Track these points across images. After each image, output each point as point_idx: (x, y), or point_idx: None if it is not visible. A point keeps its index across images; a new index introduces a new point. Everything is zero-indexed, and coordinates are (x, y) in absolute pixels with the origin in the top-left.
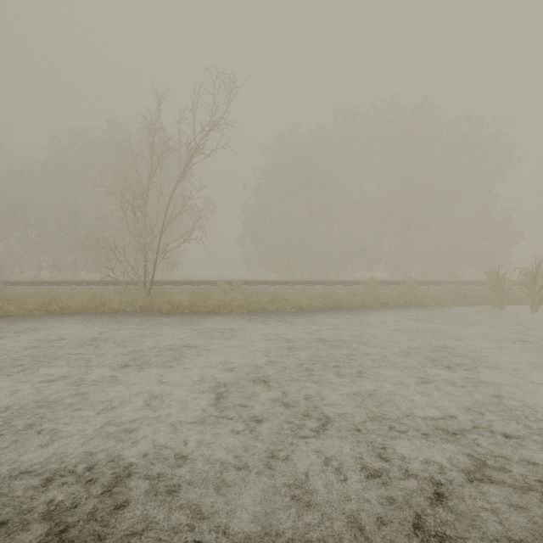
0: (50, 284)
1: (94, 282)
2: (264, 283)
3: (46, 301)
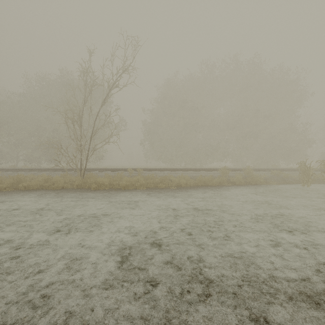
0: (21, 171)
1: (49, 169)
2: (156, 170)
3: (15, 182)
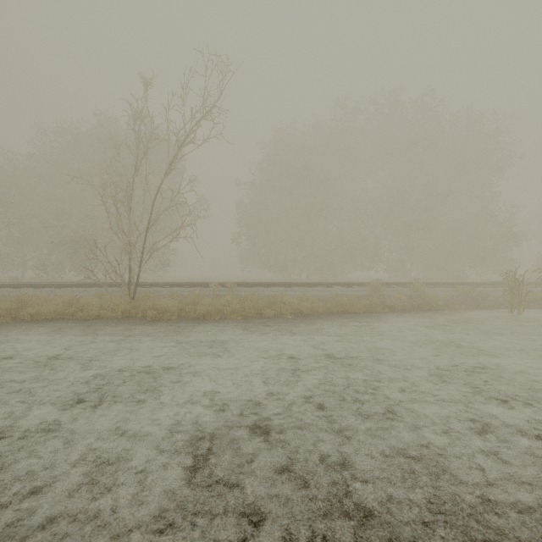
0: (27, 286)
1: (76, 284)
2: (260, 285)
3: (14, 307)
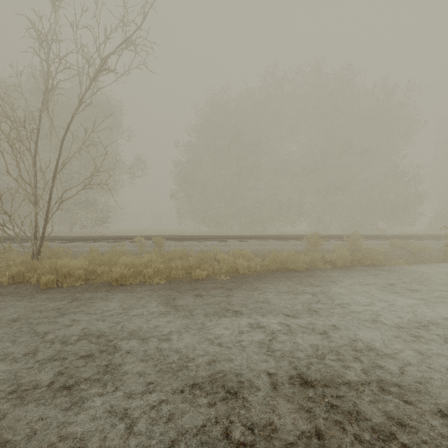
0: None
1: None
2: (192, 239)
3: None
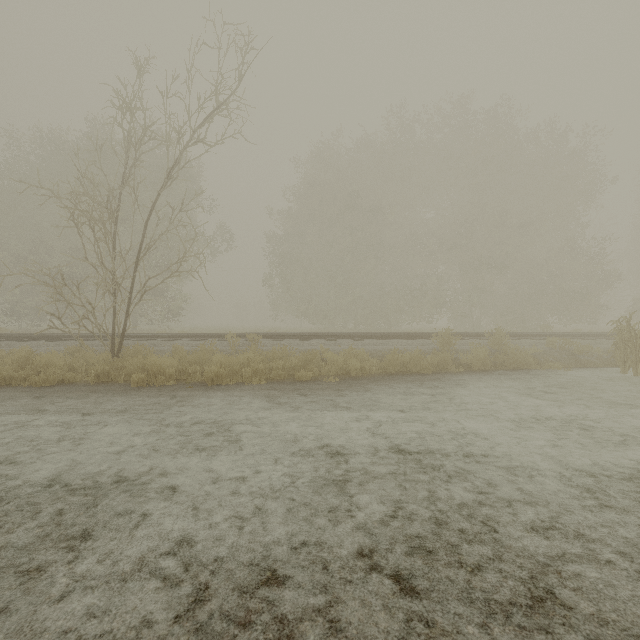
0: None
1: (46, 336)
2: (294, 337)
3: None
